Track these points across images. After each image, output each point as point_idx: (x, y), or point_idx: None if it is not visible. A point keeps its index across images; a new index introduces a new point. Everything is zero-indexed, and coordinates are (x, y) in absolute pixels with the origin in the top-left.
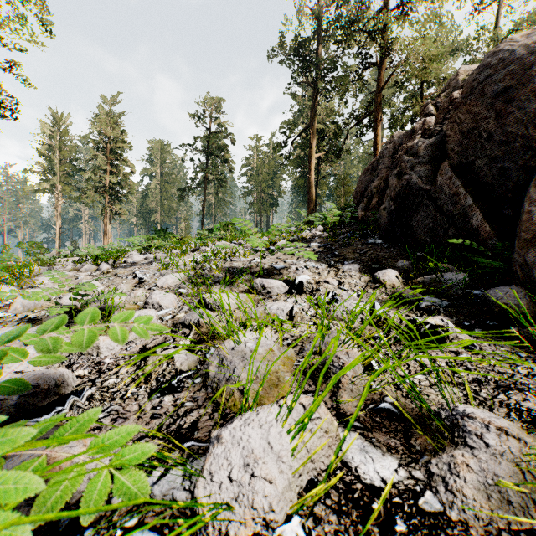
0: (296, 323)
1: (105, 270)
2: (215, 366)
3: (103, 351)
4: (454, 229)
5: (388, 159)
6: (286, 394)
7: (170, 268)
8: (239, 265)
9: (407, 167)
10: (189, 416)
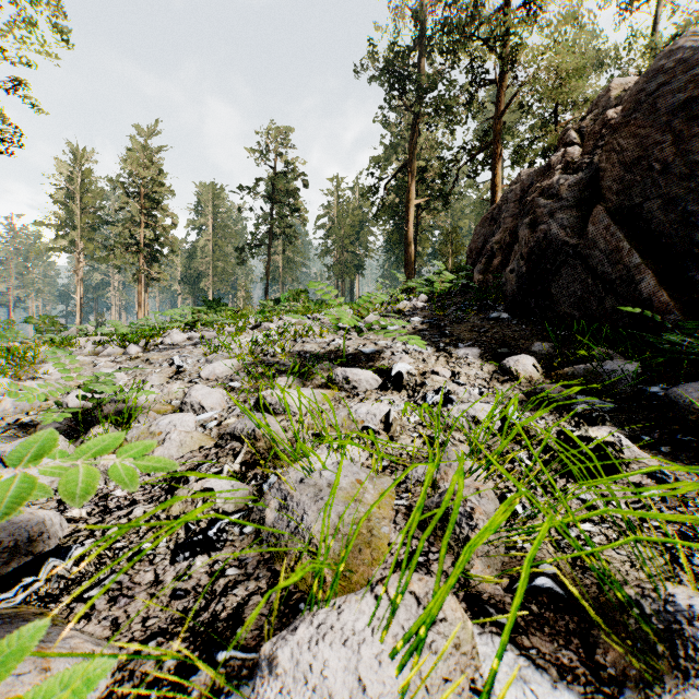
0: (395, 435)
1: (134, 354)
2: (274, 508)
3: None
4: (613, 298)
5: (514, 205)
6: (388, 580)
7: (220, 352)
8: (313, 347)
9: (544, 213)
10: (231, 596)
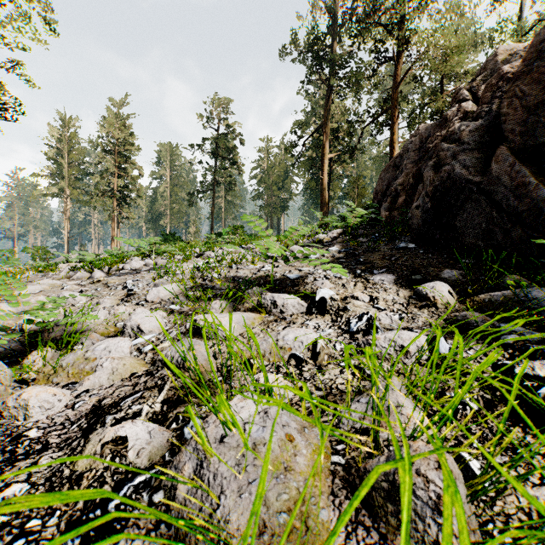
0: (323, 364)
1: (98, 278)
2: (188, 476)
3: (34, 412)
4: (519, 229)
5: (414, 153)
6: None
7: (166, 277)
8: (245, 273)
9: (447, 156)
10: None
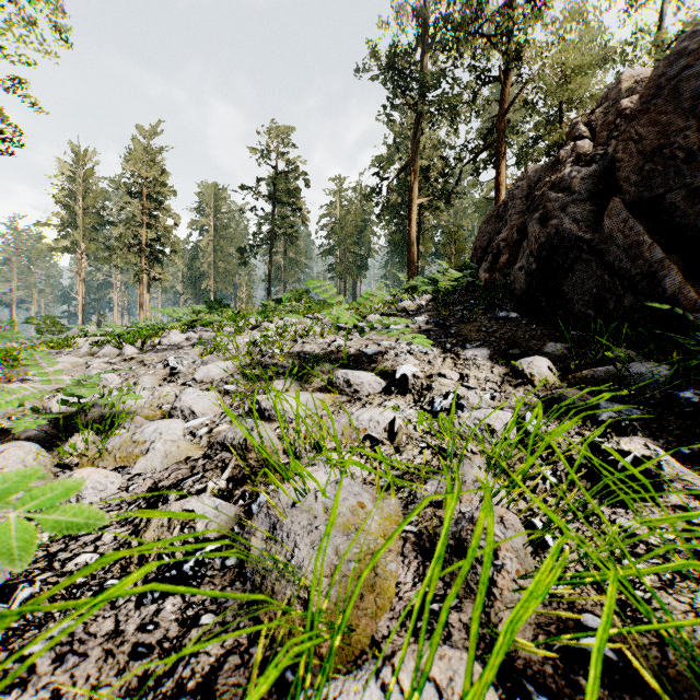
0: (400, 445)
1: (129, 354)
2: (261, 538)
3: (86, 494)
4: (632, 296)
5: (520, 201)
6: (399, 666)
7: (216, 353)
8: (313, 348)
9: (555, 207)
10: (203, 655)
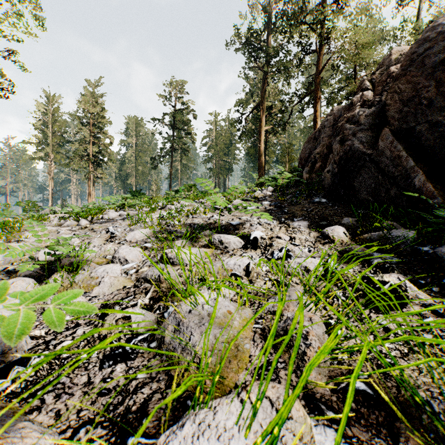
0: (253, 279)
1: (84, 225)
2: (171, 331)
3: None
4: (396, 188)
5: (329, 129)
6: (250, 389)
7: (139, 224)
8: (199, 221)
9: (349, 134)
10: (140, 394)
